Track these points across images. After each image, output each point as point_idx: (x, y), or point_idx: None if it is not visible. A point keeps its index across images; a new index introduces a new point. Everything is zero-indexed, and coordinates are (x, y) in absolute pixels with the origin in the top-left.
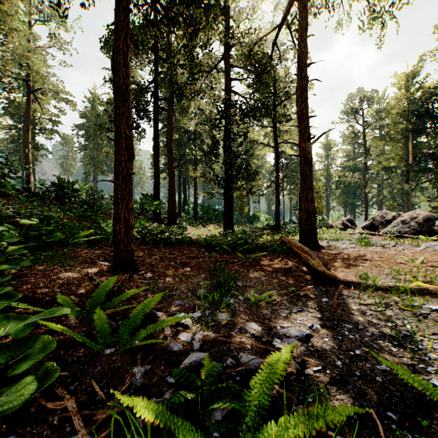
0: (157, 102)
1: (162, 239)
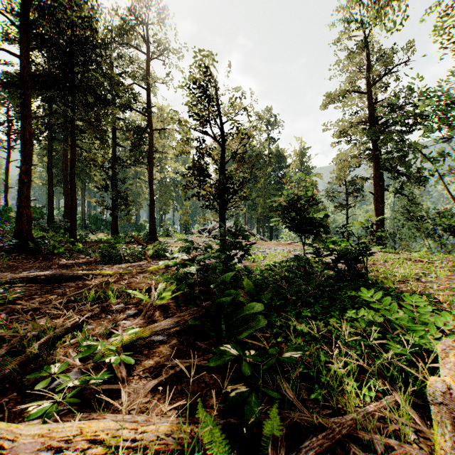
0: (51, 134)
1: (78, 239)
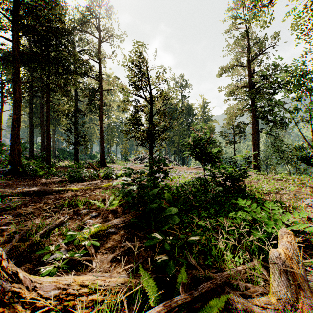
0: (32, 92)
1: (51, 165)
